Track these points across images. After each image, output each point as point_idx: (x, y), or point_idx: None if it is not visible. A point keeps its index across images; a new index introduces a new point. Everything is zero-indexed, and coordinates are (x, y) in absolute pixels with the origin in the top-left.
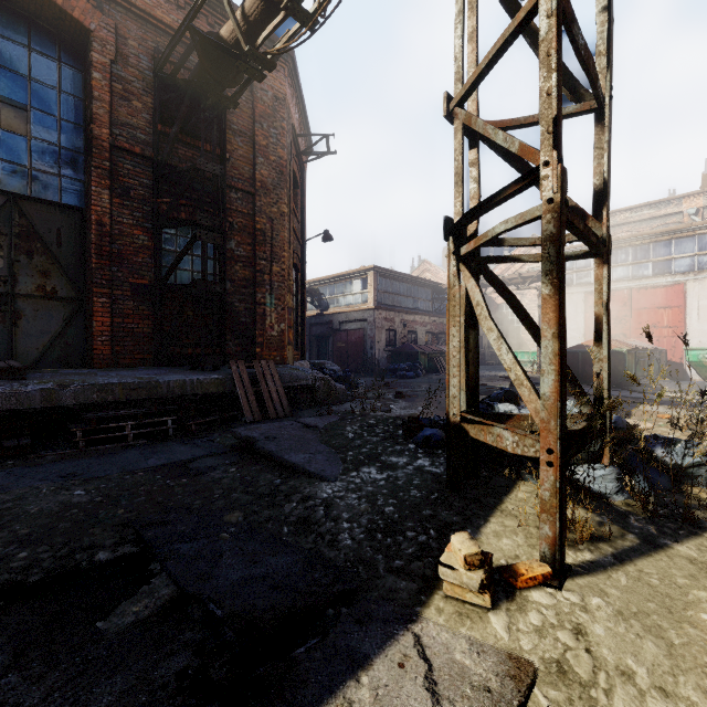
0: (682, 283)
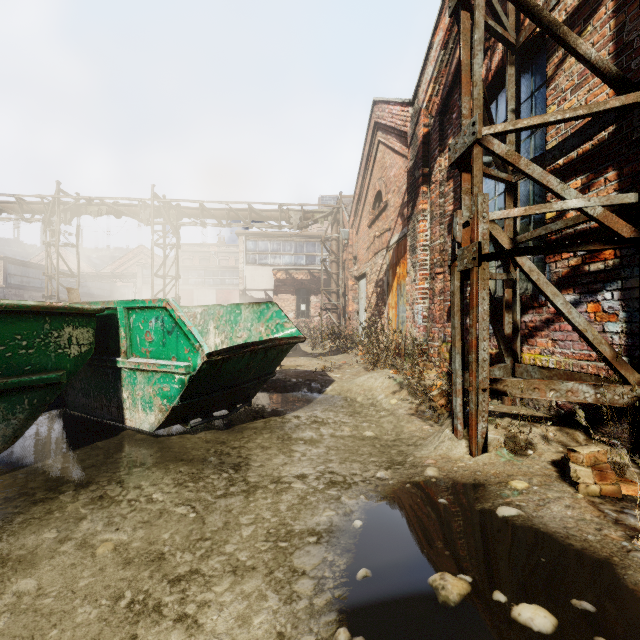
0: (192, 289)
